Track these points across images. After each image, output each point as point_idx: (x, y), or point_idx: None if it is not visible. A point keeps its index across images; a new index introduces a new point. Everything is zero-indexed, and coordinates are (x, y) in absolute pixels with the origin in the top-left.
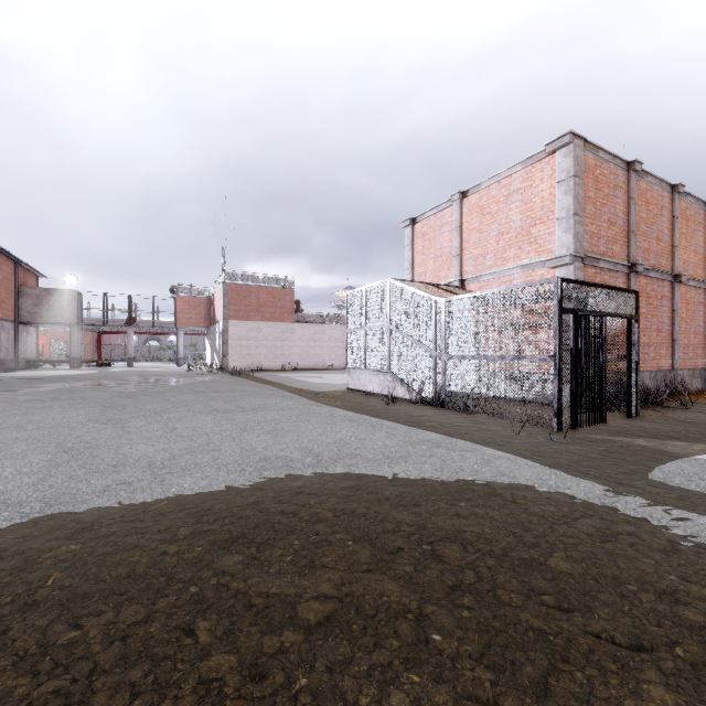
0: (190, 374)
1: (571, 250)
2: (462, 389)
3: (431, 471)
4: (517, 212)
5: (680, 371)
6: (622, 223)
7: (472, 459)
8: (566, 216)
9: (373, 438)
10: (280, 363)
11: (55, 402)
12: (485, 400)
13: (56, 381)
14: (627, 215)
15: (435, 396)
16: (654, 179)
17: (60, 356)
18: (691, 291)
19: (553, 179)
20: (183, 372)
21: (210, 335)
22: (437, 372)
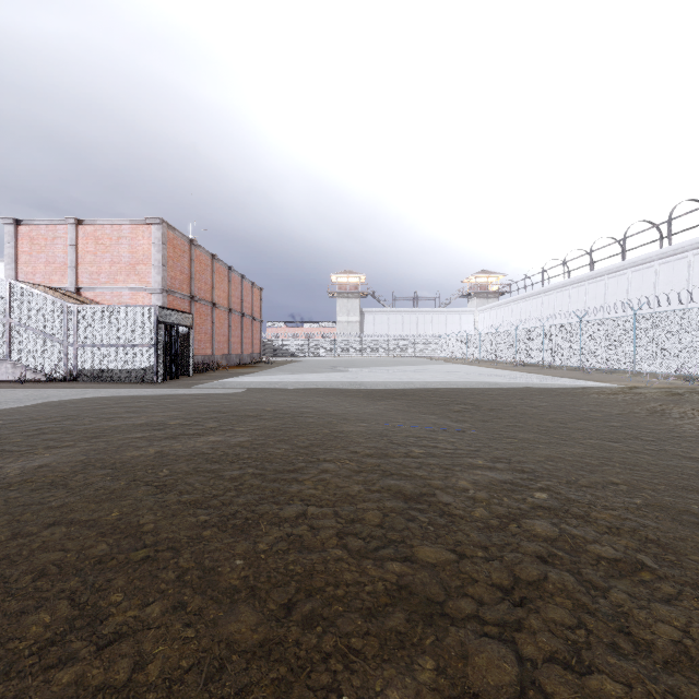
0: None
1: (162, 286)
2: (93, 367)
3: (107, 394)
4: (127, 251)
5: (216, 356)
6: (188, 272)
7: (123, 390)
8: (158, 265)
9: (51, 392)
10: None
11: None
12: (112, 372)
13: None
14: (190, 268)
15: (70, 374)
16: (204, 250)
17: None
18: (222, 313)
19: (151, 240)
20: None
21: None
22: (69, 357)
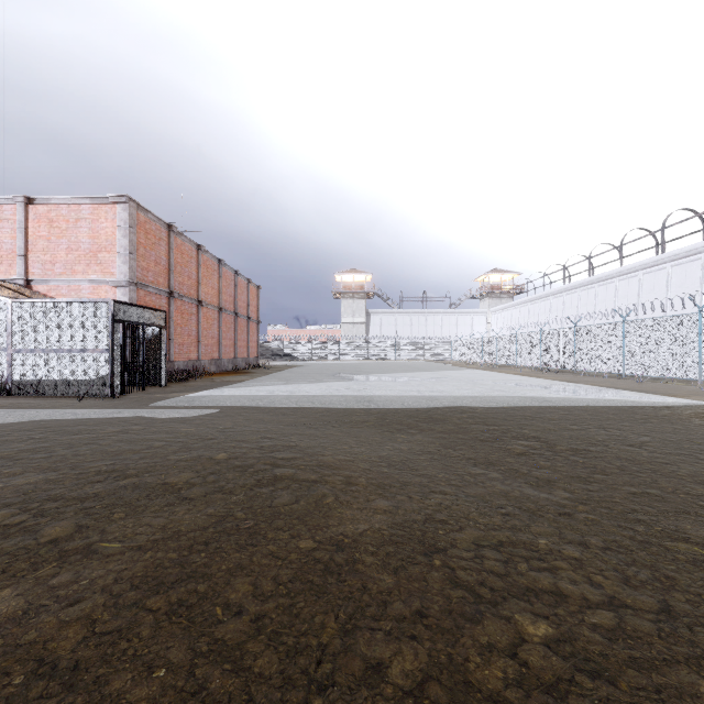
0: None
1: (128, 278)
2: (32, 378)
3: (15, 419)
4: (87, 236)
5: (203, 361)
6: (165, 263)
7: (46, 412)
8: (125, 253)
9: None
10: None
11: None
12: (56, 384)
13: None
14: (168, 259)
15: None
16: (187, 238)
17: None
18: (210, 312)
19: (115, 222)
20: None
21: None
22: (2, 364)
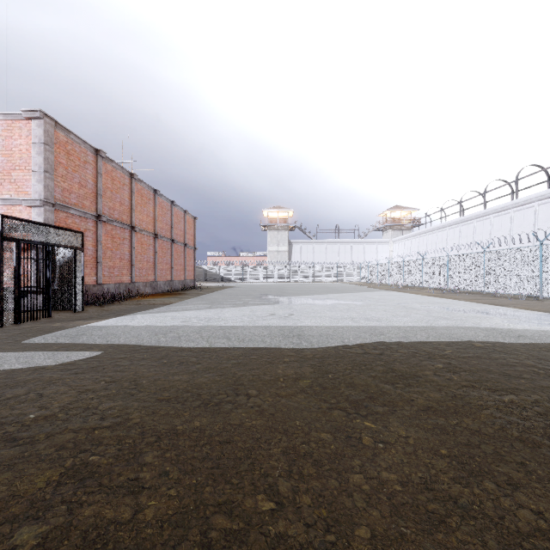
0: None
1: (43, 197)
2: None
3: None
4: None
5: (137, 283)
6: (92, 187)
7: None
8: (39, 171)
9: None
10: None
11: None
12: None
13: None
14: (96, 183)
15: None
16: (118, 166)
17: None
18: (145, 237)
19: (29, 139)
20: None
21: None
22: None
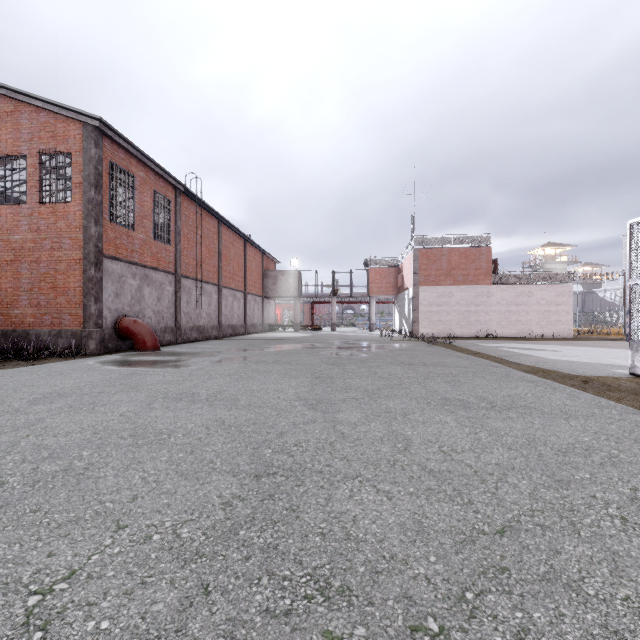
0: (383, 340)
1: None
2: None
3: None
4: None
5: None
6: None
7: None
8: None
9: None
10: (474, 330)
11: (275, 365)
12: None
13: (283, 342)
14: None
15: None
16: None
17: (288, 322)
18: None
19: None
20: (377, 337)
21: (398, 303)
22: None
